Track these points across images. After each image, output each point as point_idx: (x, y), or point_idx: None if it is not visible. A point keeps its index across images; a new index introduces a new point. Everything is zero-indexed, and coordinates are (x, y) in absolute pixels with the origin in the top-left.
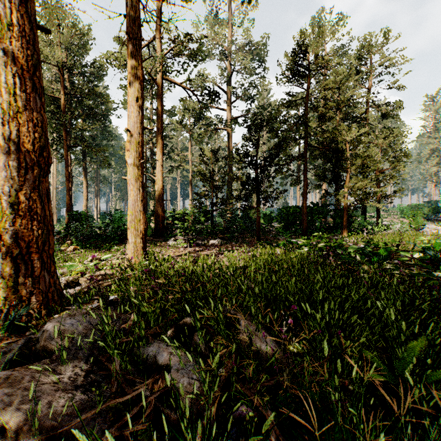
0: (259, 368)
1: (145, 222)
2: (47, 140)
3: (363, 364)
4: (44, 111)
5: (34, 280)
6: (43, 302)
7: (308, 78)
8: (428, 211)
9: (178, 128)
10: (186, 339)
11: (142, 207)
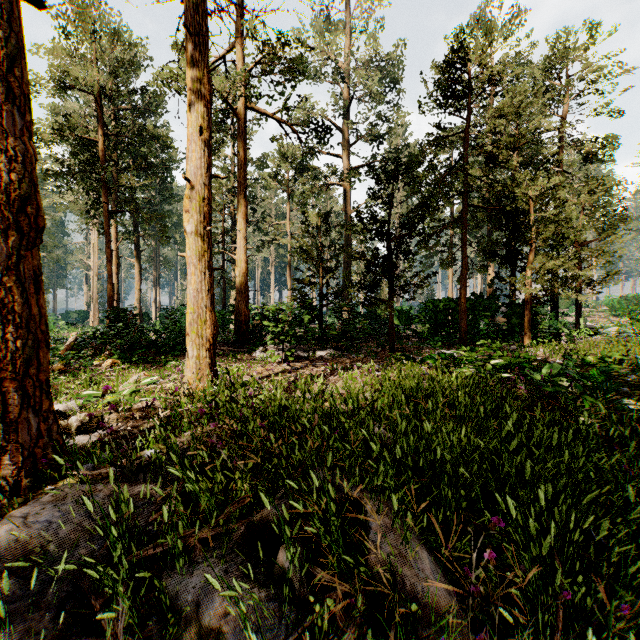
0: (411, 636)
1: (214, 324)
2: (36, 186)
3: (634, 633)
4: (30, 136)
5: (9, 427)
6: (24, 466)
7: (468, 101)
8: None
9: (270, 184)
10: (266, 549)
11: (209, 300)
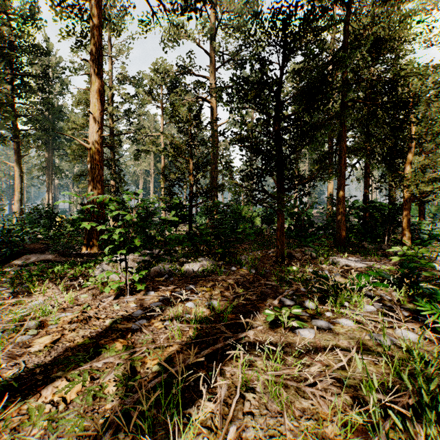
0: None
1: None
2: None
3: None
4: None
5: None
6: None
7: None
8: (436, 210)
9: (145, 99)
10: None
11: None
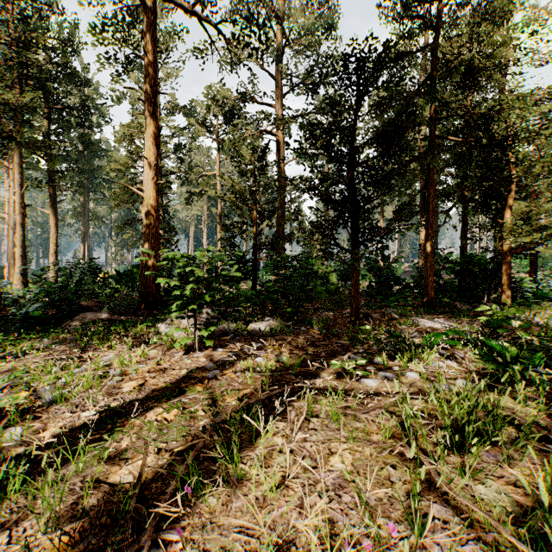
0: None
1: None
2: None
3: None
4: None
5: None
6: None
7: (438, 7)
8: None
9: (199, 133)
10: None
11: None
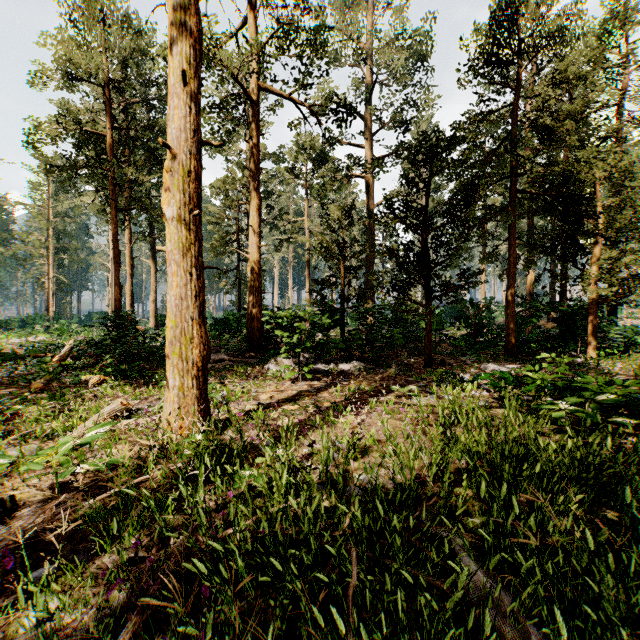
0: None
1: (204, 342)
2: None
3: None
4: None
5: None
6: None
7: (518, 68)
8: None
9: (288, 179)
10: None
11: (196, 310)
